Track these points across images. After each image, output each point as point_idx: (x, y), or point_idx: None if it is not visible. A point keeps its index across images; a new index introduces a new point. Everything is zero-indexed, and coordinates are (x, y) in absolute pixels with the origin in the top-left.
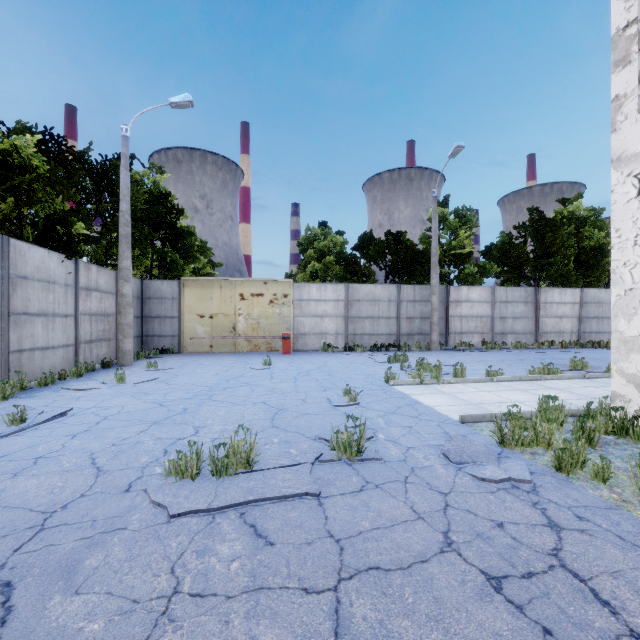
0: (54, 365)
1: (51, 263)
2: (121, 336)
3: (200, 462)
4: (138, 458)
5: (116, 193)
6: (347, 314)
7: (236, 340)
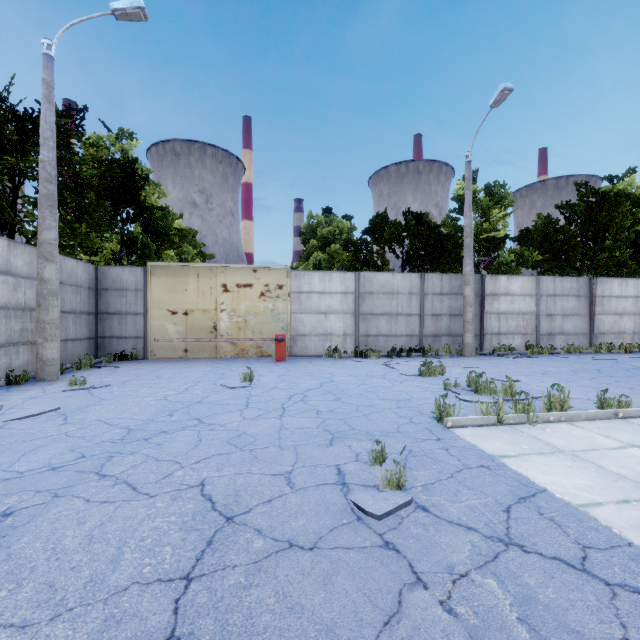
0: None
1: None
2: (40, 338)
3: None
4: None
5: None
6: (358, 310)
7: (217, 343)
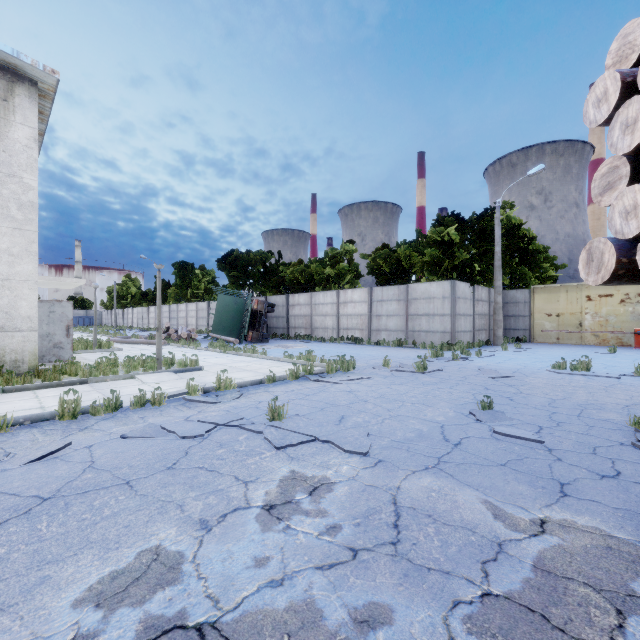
0: (466, 340)
1: (465, 289)
2: (495, 327)
3: (565, 366)
4: (537, 366)
5: (488, 238)
6: None
7: (582, 334)
